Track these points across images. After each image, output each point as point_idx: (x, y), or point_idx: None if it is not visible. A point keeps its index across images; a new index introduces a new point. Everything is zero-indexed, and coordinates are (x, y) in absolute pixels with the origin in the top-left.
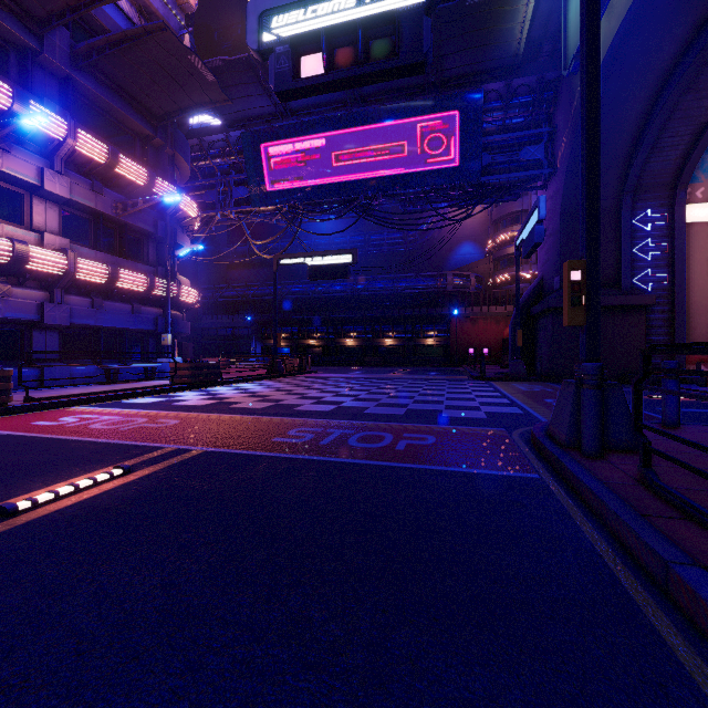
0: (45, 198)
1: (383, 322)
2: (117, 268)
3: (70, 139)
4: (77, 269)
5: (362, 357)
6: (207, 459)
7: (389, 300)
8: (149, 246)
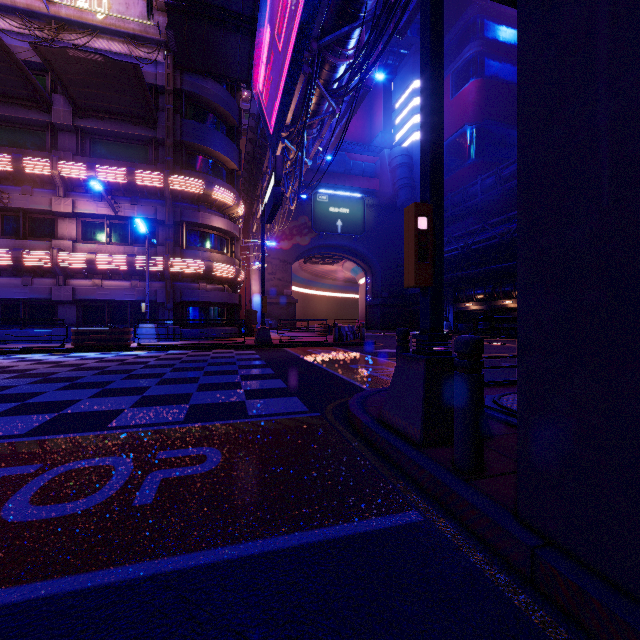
0: (66, 217)
1: None
2: (94, 254)
3: (55, 172)
4: (60, 260)
5: None
6: None
7: None
8: (160, 230)
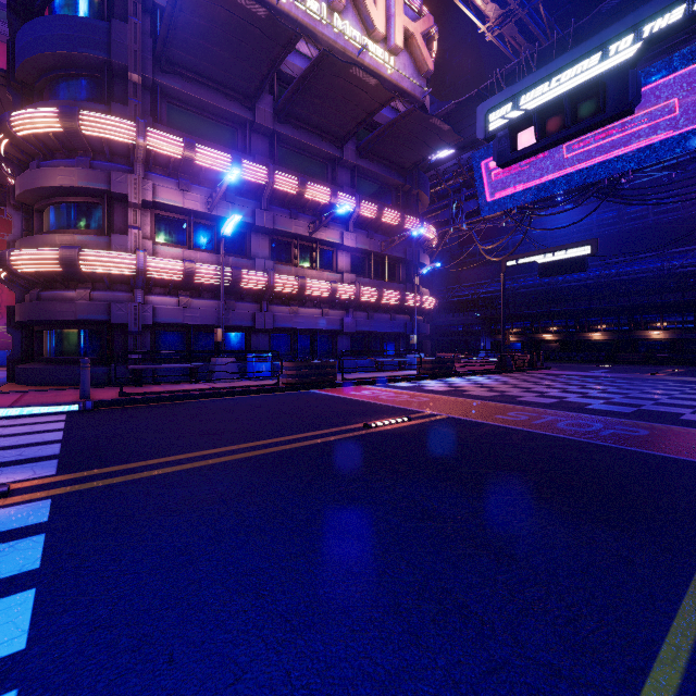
0: (343, 250)
1: (645, 311)
2: (382, 289)
3: (357, 209)
4: (361, 294)
5: (612, 354)
6: (451, 420)
7: (656, 283)
8: (401, 268)
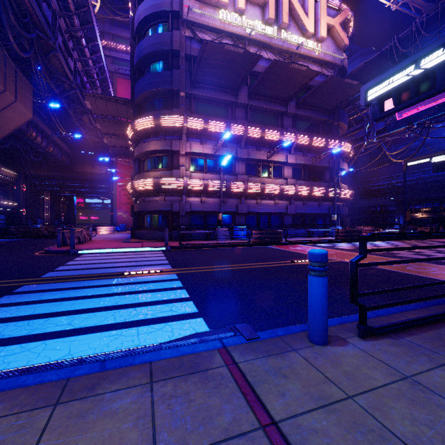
0: (288, 165)
1: None
2: (312, 187)
3: (296, 140)
4: (298, 191)
5: None
6: (340, 262)
7: None
8: (326, 173)
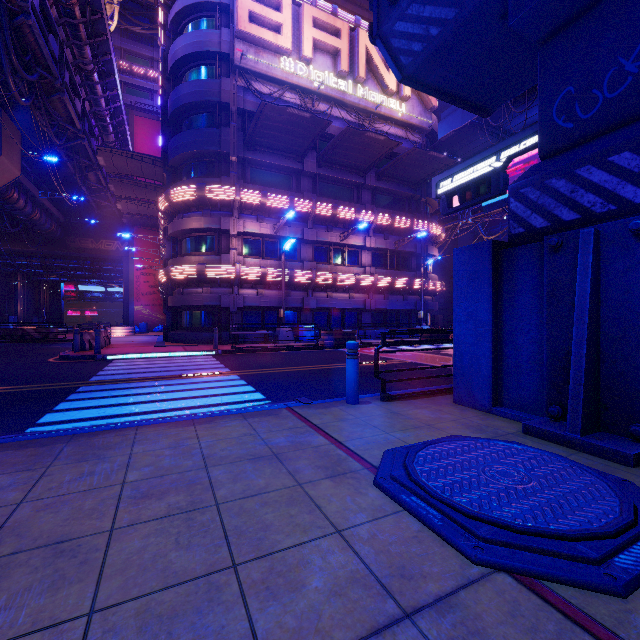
0: (366, 250)
1: None
2: (395, 278)
3: (375, 220)
4: (378, 282)
5: None
6: (410, 363)
7: None
8: (412, 259)
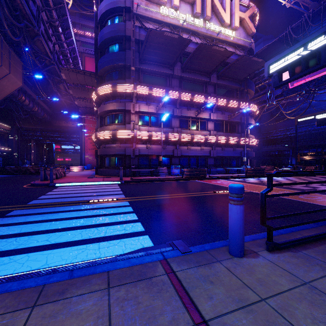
0: (210, 121)
1: None
2: (228, 137)
3: (216, 103)
4: (218, 140)
5: None
6: (250, 192)
7: None
8: (238, 126)
